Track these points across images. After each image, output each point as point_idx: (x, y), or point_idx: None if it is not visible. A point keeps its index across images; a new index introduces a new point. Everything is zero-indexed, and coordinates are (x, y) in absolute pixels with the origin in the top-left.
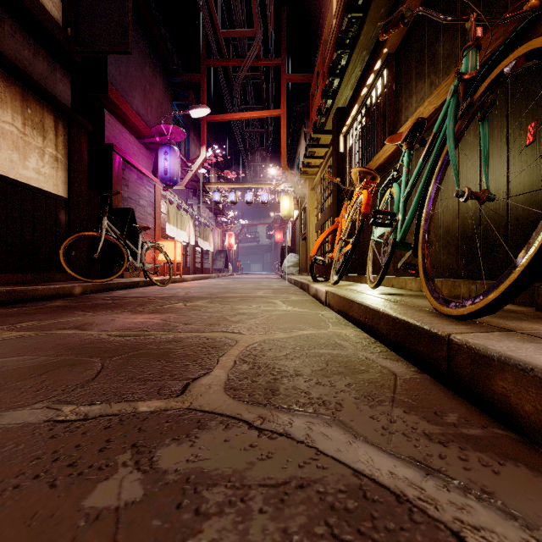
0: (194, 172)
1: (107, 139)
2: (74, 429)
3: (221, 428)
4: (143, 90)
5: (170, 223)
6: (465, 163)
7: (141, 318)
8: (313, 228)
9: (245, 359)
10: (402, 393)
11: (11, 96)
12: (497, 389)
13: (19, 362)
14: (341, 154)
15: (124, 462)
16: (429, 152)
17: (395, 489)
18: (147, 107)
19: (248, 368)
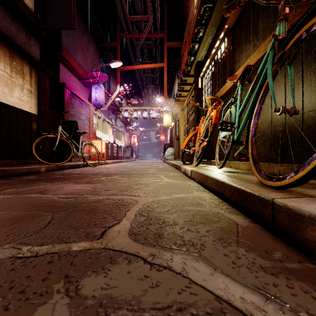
0: (113, 100)
1: (61, 80)
2: (27, 264)
3: (125, 263)
4: (83, 51)
5: (99, 129)
6: (275, 93)
7: (79, 187)
8: (183, 132)
9: (142, 213)
10: (243, 237)
11: (3, 54)
12: (308, 236)
13: (0, 215)
14: (199, 89)
15: (58, 290)
16: (255, 86)
17: (246, 312)
18: (85, 61)
19: (144, 220)
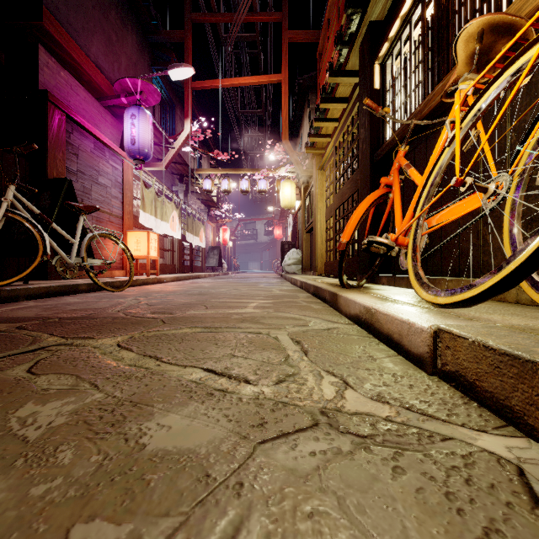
0: (176, 150)
1: (43, 87)
2: None
3: None
4: (106, 38)
5: (146, 210)
6: None
7: None
8: (322, 216)
9: None
10: None
11: None
12: None
13: None
14: (376, 92)
15: None
16: None
17: None
18: (113, 62)
19: None
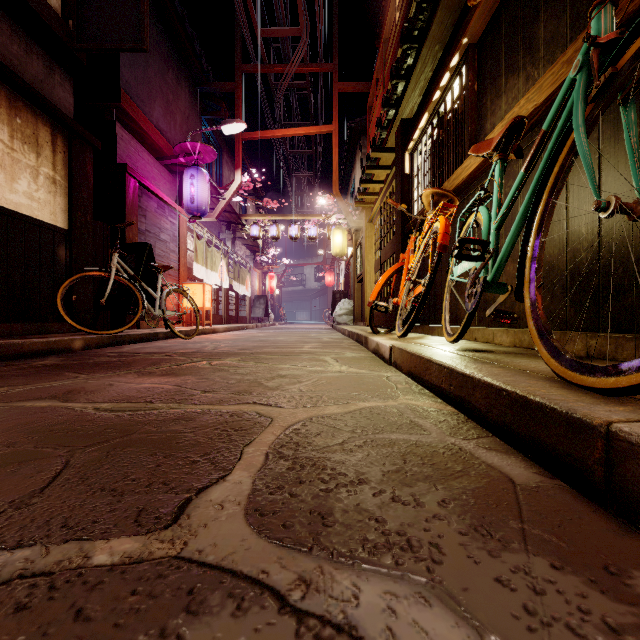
0: (227, 200)
1: (119, 159)
2: None
3: (229, 611)
4: (165, 100)
5: (198, 262)
6: (577, 178)
7: (148, 383)
8: (371, 268)
9: (281, 451)
10: (535, 520)
11: None
12: None
13: None
14: (407, 176)
15: None
16: (536, 159)
17: None
18: (170, 121)
19: (286, 468)
